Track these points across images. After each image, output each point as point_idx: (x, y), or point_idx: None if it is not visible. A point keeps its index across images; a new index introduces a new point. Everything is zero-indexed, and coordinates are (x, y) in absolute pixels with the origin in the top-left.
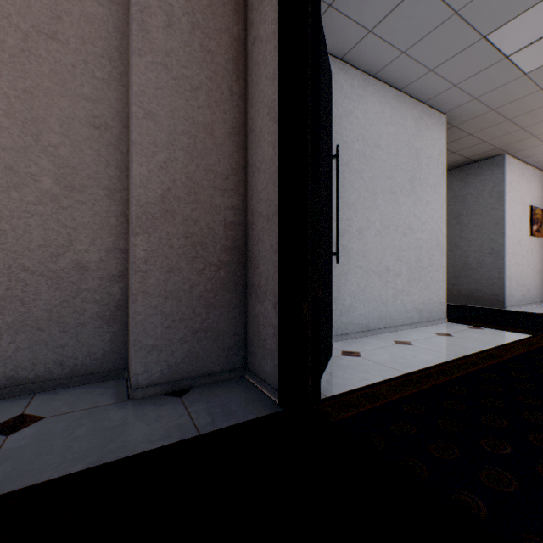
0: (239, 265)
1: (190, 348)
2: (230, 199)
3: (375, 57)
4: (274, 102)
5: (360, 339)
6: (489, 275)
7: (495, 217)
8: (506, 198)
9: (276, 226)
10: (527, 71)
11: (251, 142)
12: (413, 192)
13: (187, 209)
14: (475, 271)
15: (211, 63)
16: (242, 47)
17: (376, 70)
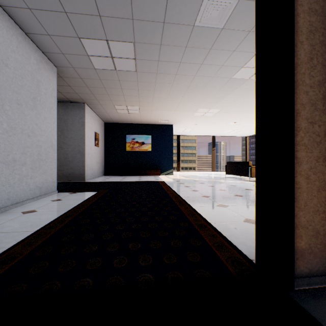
0: None
1: None
2: None
3: None
4: None
5: None
6: (78, 164)
7: (81, 134)
8: (86, 125)
9: None
10: (96, 68)
11: None
12: (36, 108)
13: None
14: (72, 162)
15: None
16: None
17: (5, 4)
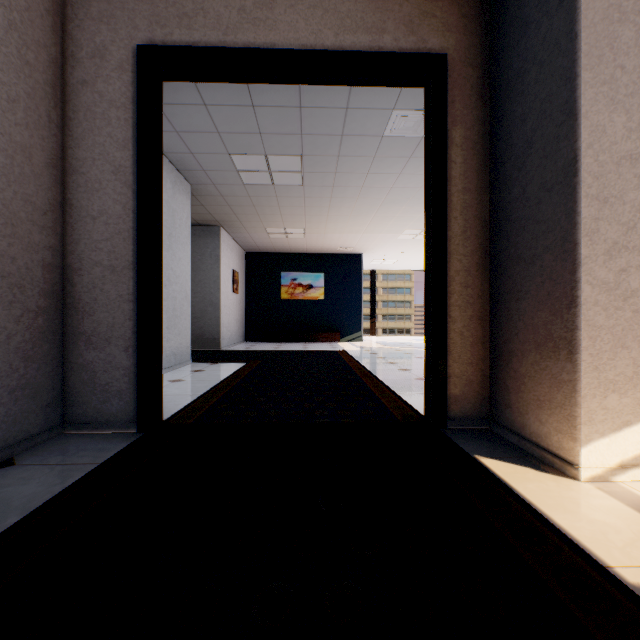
0: (58, 311)
1: (7, 411)
2: (49, 238)
3: None
4: (126, 168)
5: None
6: (210, 323)
7: (214, 275)
8: (222, 261)
9: (129, 279)
10: (245, 184)
11: (77, 184)
12: (172, 248)
13: (3, 242)
14: (200, 319)
15: (30, 77)
16: (60, 73)
17: None
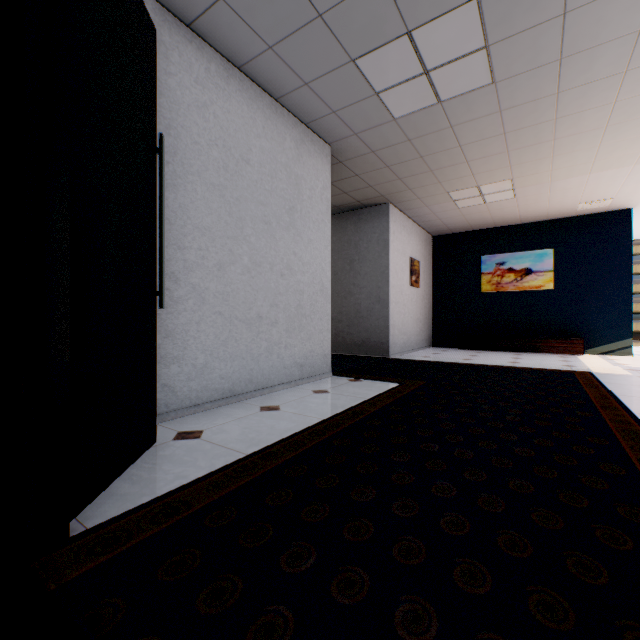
0: None
1: None
2: None
3: (236, 40)
4: None
5: (217, 410)
6: (377, 323)
7: (382, 265)
8: (390, 247)
9: None
10: (396, 116)
11: None
12: (293, 226)
13: None
14: (366, 319)
15: None
16: None
17: (241, 61)
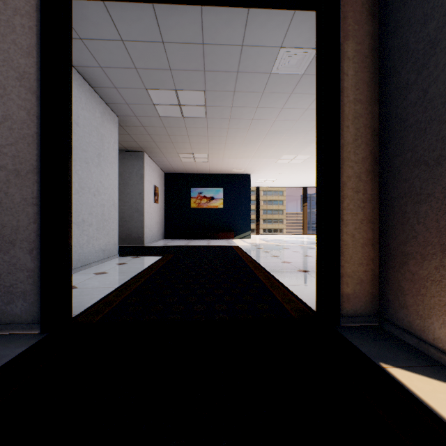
0: None
1: None
2: None
3: (80, 56)
4: (30, 74)
5: None
6: (136, 225)
7: (139, 189)
8: (145, 178)
9: (33, 183)
10: (161, 116)
11: None
12: (100, 165)
13: None
14: (129, 222)
15: None
16: None
17: (78, 64)
